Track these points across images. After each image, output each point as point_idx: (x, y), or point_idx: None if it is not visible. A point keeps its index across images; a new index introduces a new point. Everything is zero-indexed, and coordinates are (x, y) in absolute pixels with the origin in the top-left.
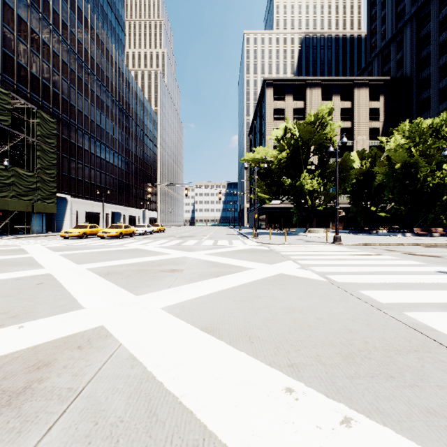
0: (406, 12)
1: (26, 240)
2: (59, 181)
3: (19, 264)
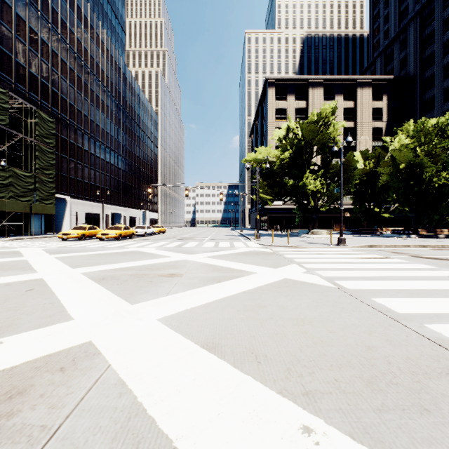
0: (410, 11)
1: (23, 242)
2: (58, 181)
3: (11, 268)
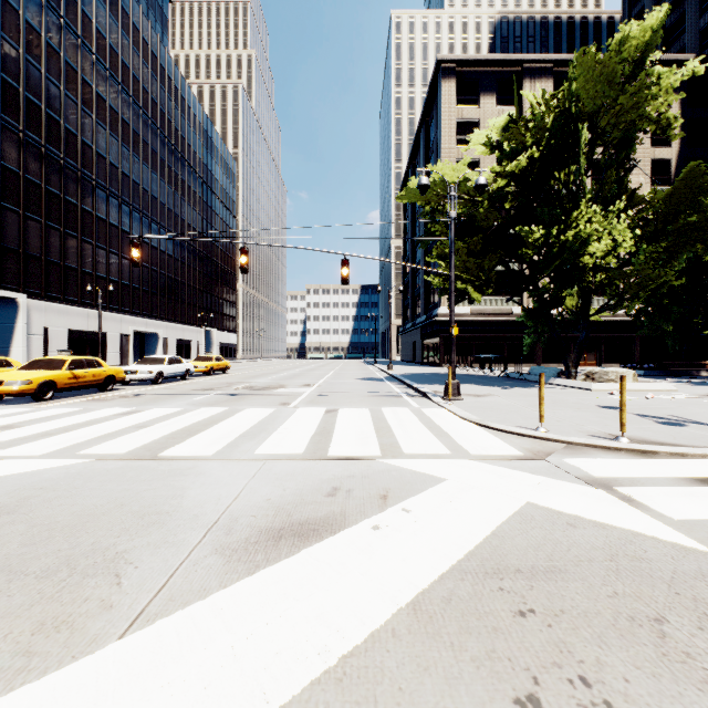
0: None
1: None
2: None
3: None
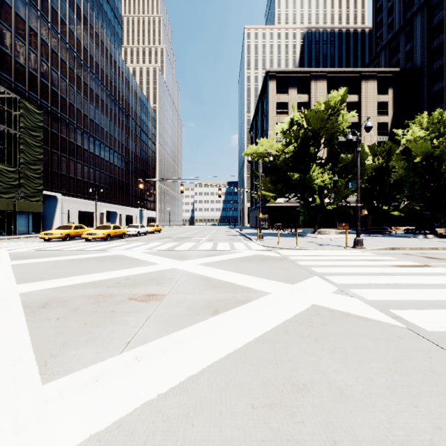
0: (415, 2)
1: None
2: (47, 178)
3: None
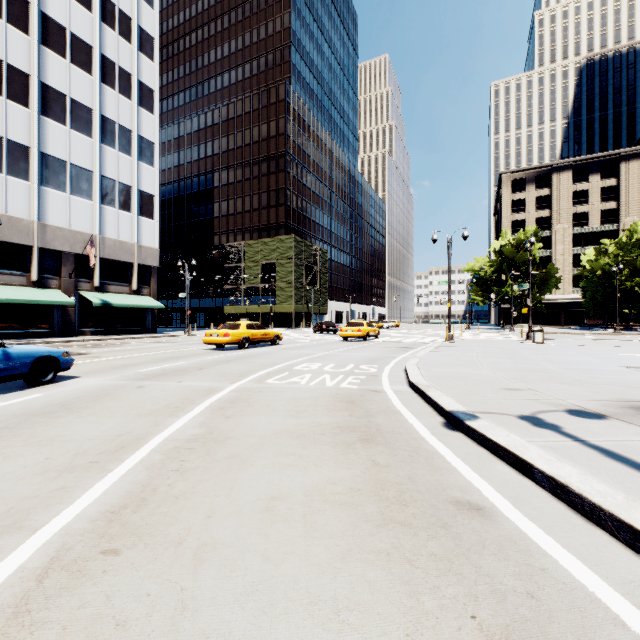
0: None
1: None
2: None
3: None
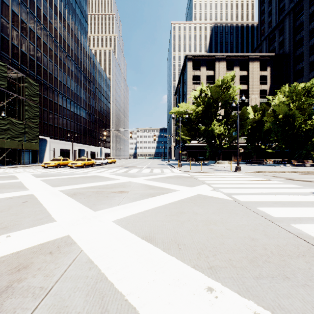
0: (286, 8)
1: (17, 169)
2: (41, 127)
3: (11, 187)
